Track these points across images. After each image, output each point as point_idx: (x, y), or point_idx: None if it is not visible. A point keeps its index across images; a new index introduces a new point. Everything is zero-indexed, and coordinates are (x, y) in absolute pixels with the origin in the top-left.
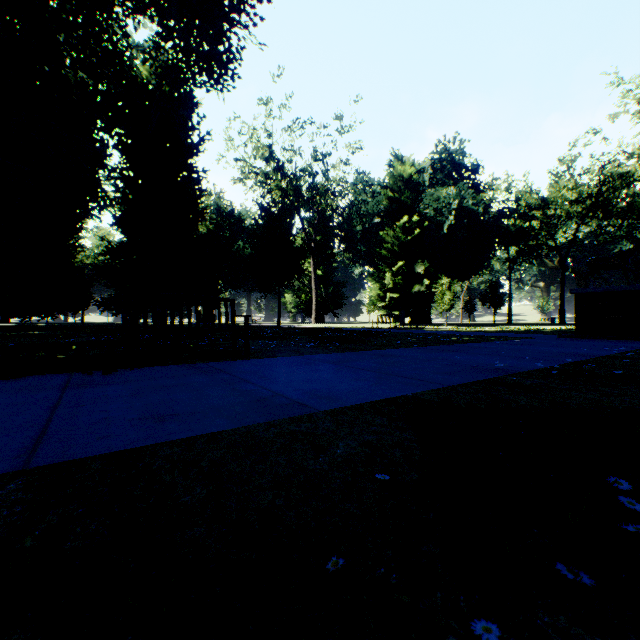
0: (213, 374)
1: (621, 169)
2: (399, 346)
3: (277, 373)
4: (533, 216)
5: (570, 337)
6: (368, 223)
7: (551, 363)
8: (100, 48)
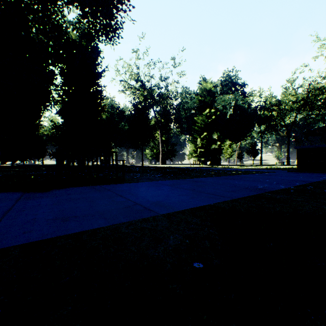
0: (103, 192)
1: (319, 85)
2: (205, 176)
3: (138, 191)
4: (273, 109)
5: (294, 171)
6: (188, 113)
7: (288, 185)
8: (50, 23)
